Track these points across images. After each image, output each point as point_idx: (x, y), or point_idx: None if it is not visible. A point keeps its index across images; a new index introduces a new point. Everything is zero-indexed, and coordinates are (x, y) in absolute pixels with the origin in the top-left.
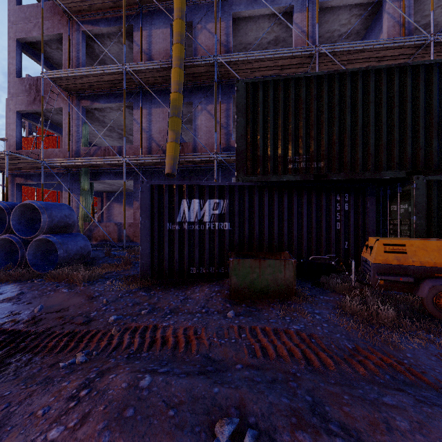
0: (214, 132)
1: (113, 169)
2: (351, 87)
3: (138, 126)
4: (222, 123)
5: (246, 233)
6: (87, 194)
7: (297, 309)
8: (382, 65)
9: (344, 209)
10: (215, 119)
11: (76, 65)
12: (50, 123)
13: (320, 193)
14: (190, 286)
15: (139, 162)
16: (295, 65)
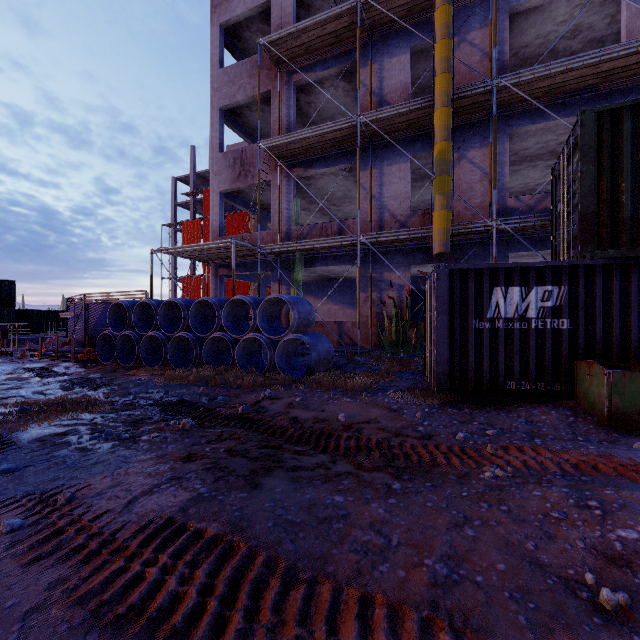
0: (479, 189)
1: (332, 252)
2: None
3: (365, 193)
4: (491, 174)
5: (598, 334)
6: (299, 285)
7: None
8: None
9: None
10: (494, 170)
11: (286, 127)
12: (245, 201)
13: None
14: (509, 407)
15: (373, 241)
16: (634, 65)
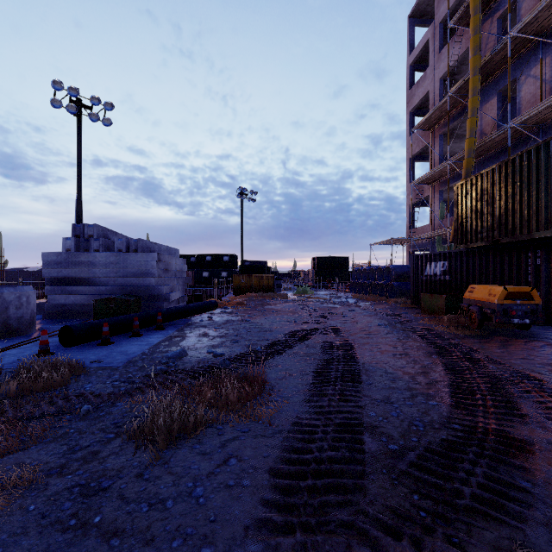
0: None
1: None
2: (513, 170)
3: None
4: None
5: (458, 282)
6: None
7: (428, 316)
8: (532, 146)
9: (535, 264)
10: None
11: (436, 162)
12: None
13: (512, 252)
14: None
15: None
16: None
